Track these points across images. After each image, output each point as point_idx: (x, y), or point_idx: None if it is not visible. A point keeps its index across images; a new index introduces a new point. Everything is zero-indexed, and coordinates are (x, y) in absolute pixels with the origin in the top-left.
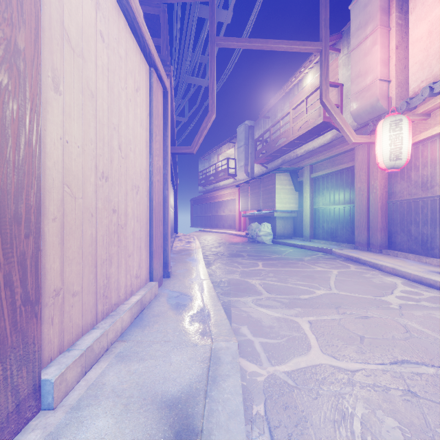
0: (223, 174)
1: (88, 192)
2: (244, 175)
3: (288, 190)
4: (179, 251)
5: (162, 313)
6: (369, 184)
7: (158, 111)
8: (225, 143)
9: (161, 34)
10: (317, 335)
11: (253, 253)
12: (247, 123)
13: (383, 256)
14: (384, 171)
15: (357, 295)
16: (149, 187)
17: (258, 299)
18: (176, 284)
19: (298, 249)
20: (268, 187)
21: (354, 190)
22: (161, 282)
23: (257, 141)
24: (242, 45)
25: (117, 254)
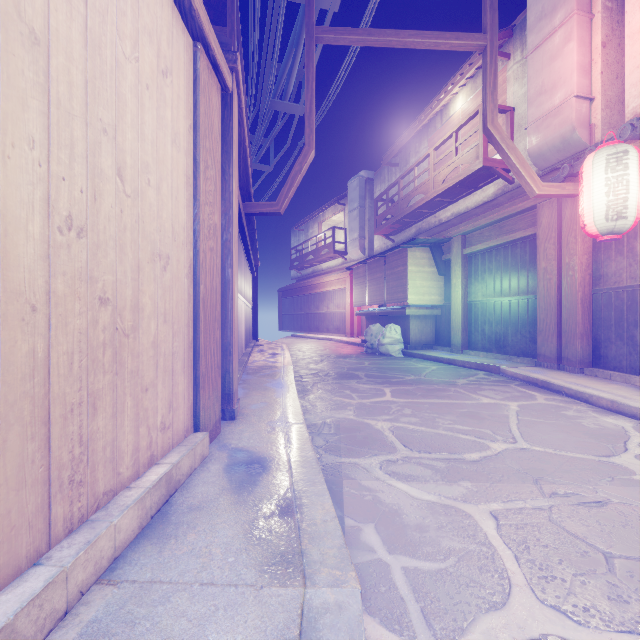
0: (327, 252)
1: (20, 255)
2: (358, 253)
3: (427, 274)
4: (256, 370)
5: (209, 502)
6: (561, 263)
7: (211, 125)
8: (330, 205)
9: (228, 19)
10: (516, 550)
11: (374, 372)
12: (364, 174)
13: (587, 379)
14: (587, 241)
15: (565, 453)
16: (193, 260)
17: (391, 461)
18: (244, 433)
19: (445, 365)
20: (396, 269)
21: (535, 273)
22: (219, 430)
23: (378, 200)
24: (357, 40)
25: (111, 390)
